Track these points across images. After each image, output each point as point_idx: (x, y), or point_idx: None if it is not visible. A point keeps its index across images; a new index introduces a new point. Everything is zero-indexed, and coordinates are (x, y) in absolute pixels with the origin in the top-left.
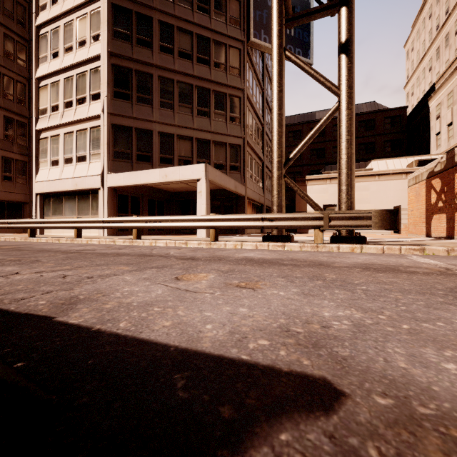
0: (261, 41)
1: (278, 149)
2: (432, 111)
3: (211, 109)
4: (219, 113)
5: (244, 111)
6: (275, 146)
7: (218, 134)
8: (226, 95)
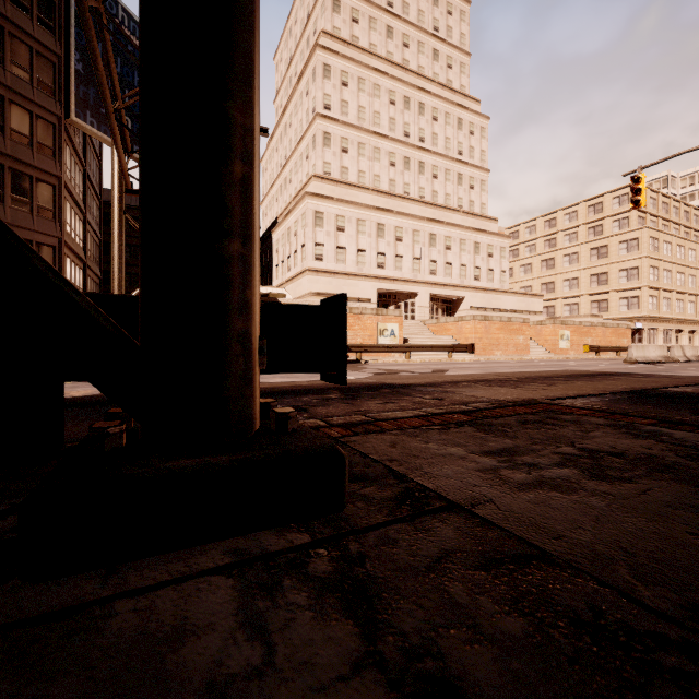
0: (87, 124)
1: (119, 290)
2: (274, 244)
3: (7, 192)
4: (21, 199)
5: (61, 205)
6: (116, 287)
7: (18, 227)
8: (33, 178)
